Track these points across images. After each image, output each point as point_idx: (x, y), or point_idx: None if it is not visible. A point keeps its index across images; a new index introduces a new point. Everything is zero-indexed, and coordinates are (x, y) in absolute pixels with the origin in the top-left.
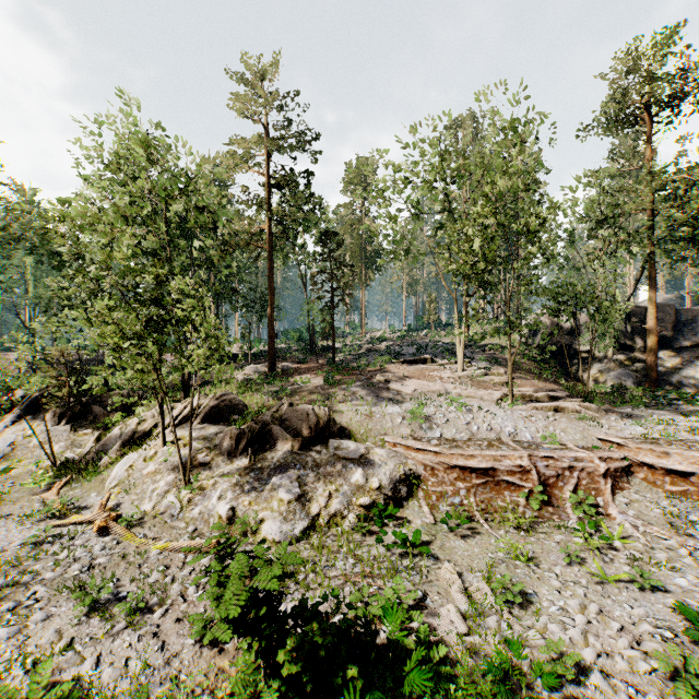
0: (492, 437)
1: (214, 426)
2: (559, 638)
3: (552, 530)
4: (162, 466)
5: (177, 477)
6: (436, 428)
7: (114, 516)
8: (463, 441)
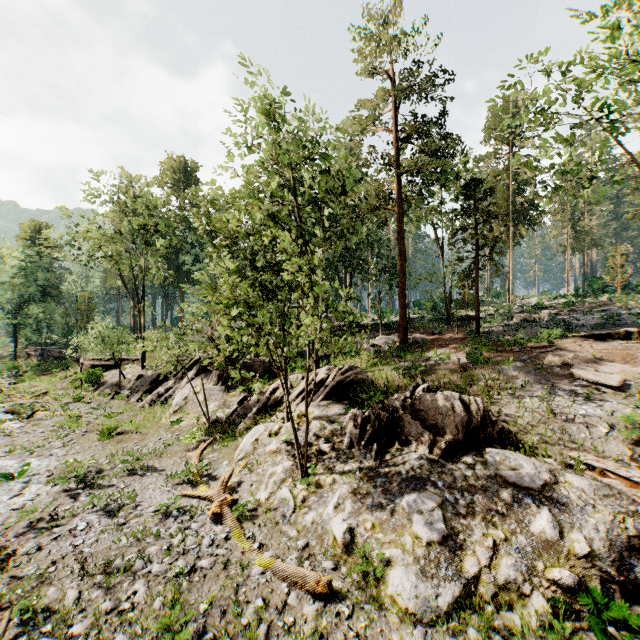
0: None
1: (338, 404)
2: None
3: None
4: (283, 446)
5: (295, 464)
6: None
7: (230, 499)
8: None
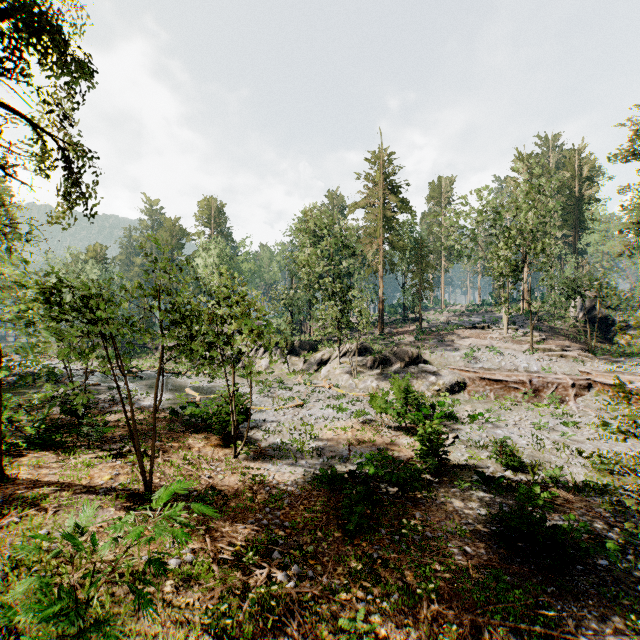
0: (512, 368)
1: (360, 357)
2: (500, 415)
3: (530, 406)
4: (342, 371)
5: (350, 375)
6: (479, 363)
7: (331, 385)
8: (493, 369)
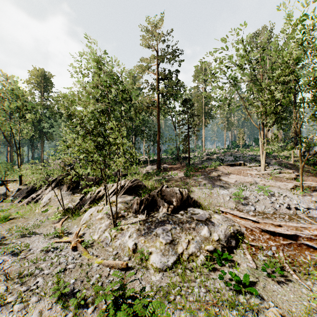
0: (290, 212)
1: (130, 196)
2: None
3: None
4: (104, 215)
5: (110, 222)
6: (251, 204)
7: (80, 240)
8: (271, 214)
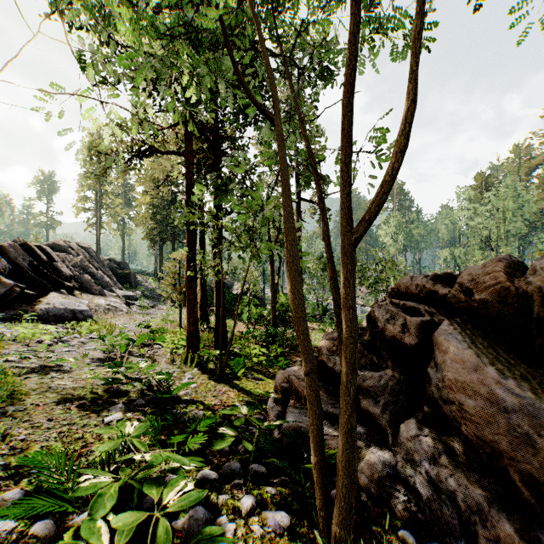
0: None
1: None
2: None
3: None
4: None
5: None
6: None
7: None
8: None
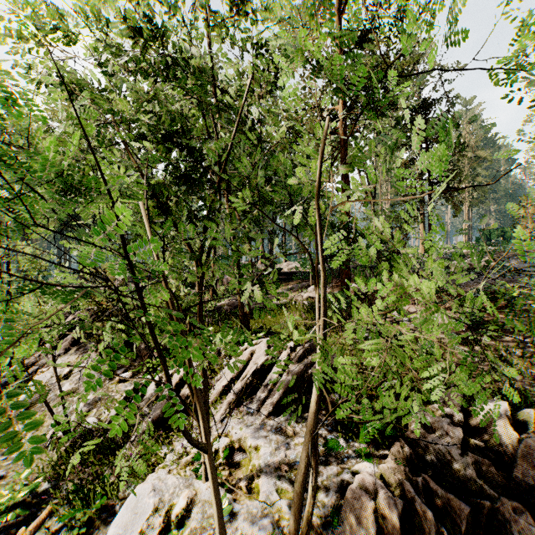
0: None
1: (302, 426)
2: None
3: None
4: None
5: None
6: None
7: None
8: None
